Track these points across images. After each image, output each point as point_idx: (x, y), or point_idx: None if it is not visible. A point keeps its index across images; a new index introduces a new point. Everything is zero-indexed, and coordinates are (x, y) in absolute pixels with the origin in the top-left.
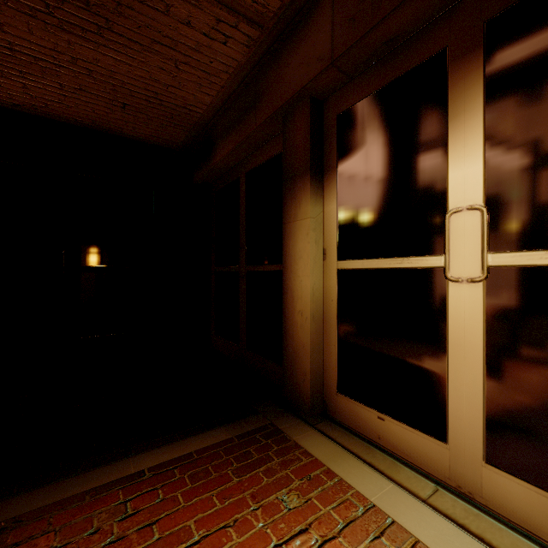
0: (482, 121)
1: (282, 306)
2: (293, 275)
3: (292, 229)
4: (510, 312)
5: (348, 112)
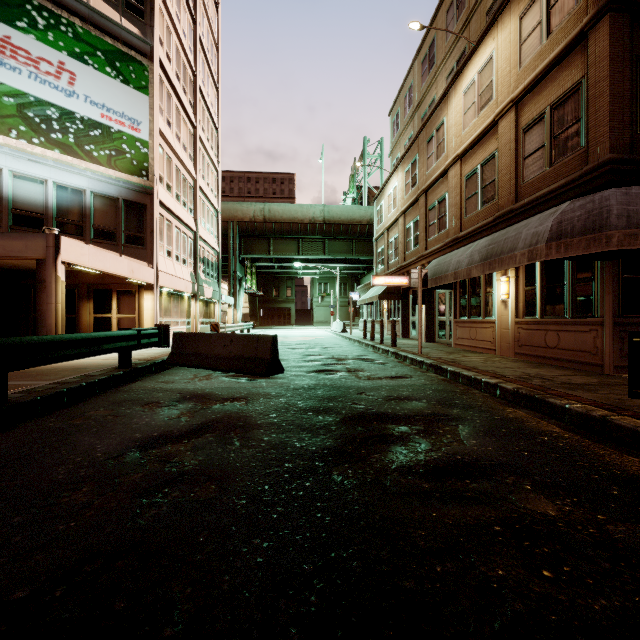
0: (116, 300)
1: (79, 324)
2: (82, 317)
3: (82, 308)
4: (119, 321)
5: (96, 289)
